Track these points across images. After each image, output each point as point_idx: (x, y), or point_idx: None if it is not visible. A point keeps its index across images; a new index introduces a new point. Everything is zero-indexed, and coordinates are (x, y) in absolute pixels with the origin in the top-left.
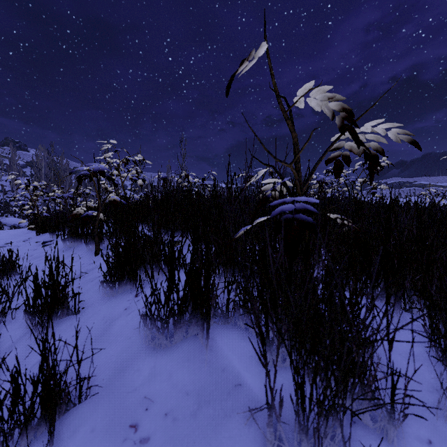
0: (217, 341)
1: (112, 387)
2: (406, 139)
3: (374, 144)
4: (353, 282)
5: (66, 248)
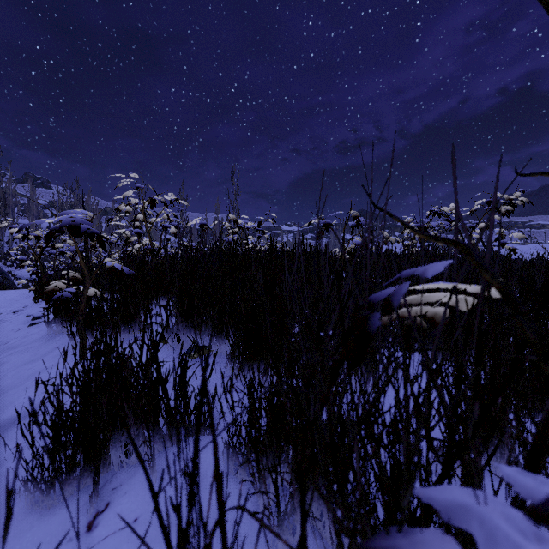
0: None
1: None
2: None
3: None
4: None
5: (52, 335)
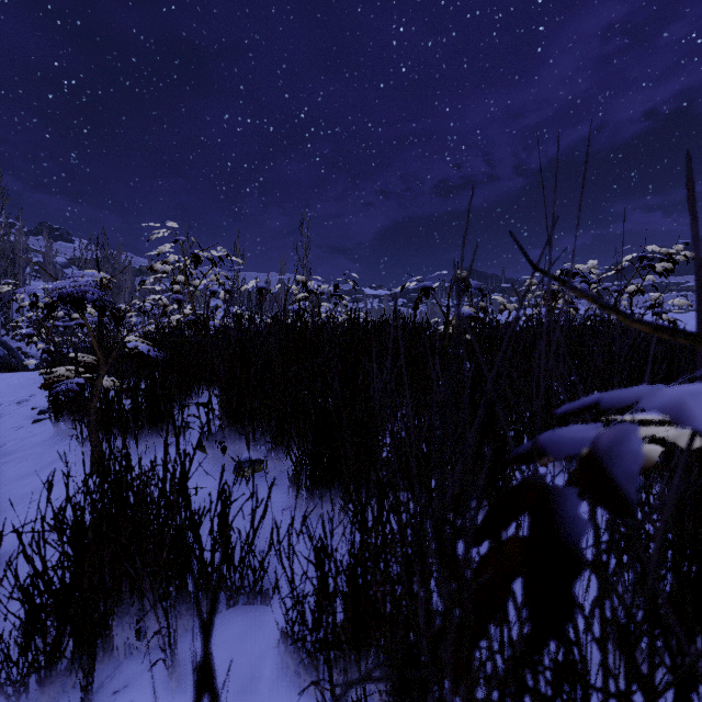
0: None
1: None
2: None
3: None
4: None
5: (60, 437)
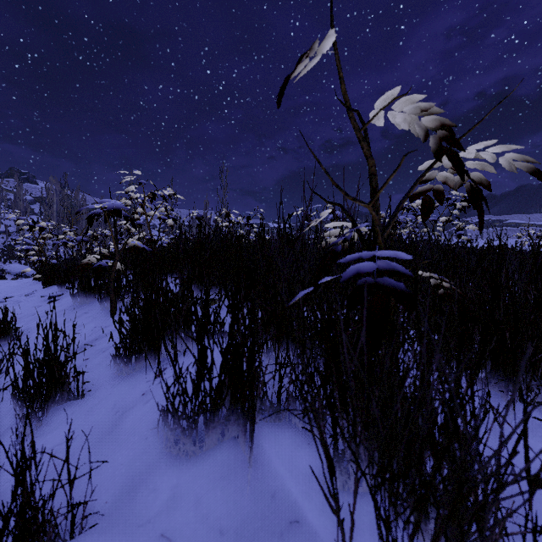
0: (264, 448)
1: (117, 516)
2: (525, 167)
3: (476, 175)
4: (466, 381)
5: (76, 306)
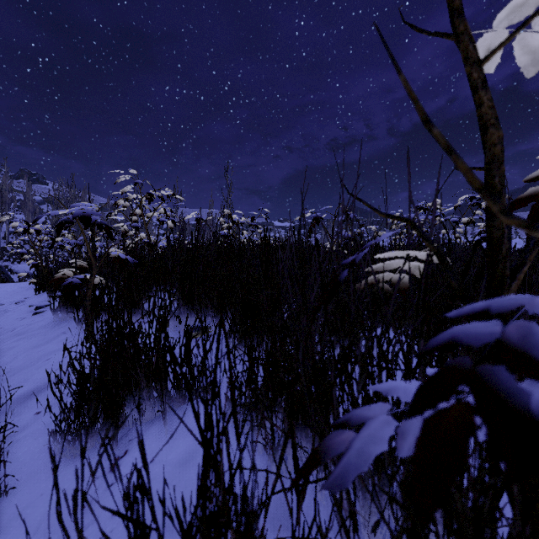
0: None
1: None
2: None
3: None
4: None
5: (57, 322)
